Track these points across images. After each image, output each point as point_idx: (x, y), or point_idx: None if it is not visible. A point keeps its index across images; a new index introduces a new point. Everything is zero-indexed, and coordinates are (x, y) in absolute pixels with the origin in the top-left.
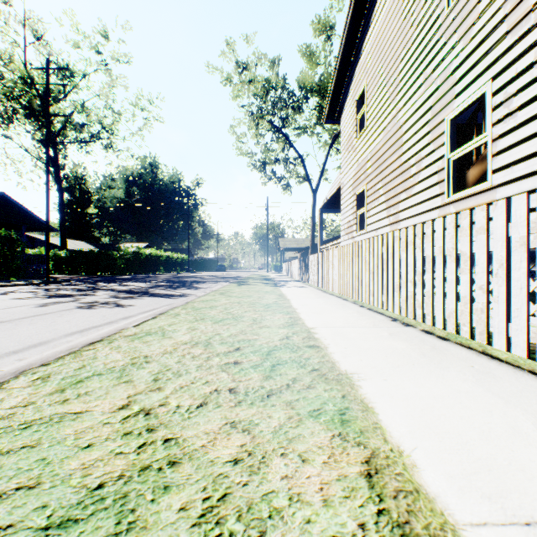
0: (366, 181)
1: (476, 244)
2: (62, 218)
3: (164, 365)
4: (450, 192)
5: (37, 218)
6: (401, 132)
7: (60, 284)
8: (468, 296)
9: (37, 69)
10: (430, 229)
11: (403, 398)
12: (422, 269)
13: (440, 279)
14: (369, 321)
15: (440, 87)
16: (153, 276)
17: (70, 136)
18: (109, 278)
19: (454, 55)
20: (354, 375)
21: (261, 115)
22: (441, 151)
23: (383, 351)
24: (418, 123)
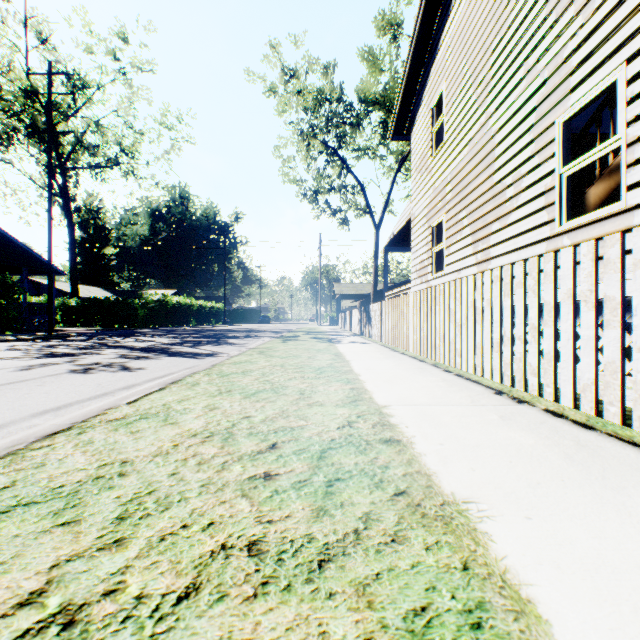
0: (444, 210)
1: (633, 284)
2: (73, 259)
3: (146, 481)
4: (564, 218)
5: (41, 259)
6: (493, 143)
7: (64, 339)
8: (619, 361)
9: (37, 74)
10: (550, 264)
11: (581, 572)
12: (538, 321)
13: (569, 336)
14: (464, 395)
15: (549, 80)
16: (182, 329)
17: (83, 160)
18: (127, 332)
19: (569, 35)
20: (470, 506)
21: (312, 133)
22: (550, 164)
23: (503, 452)
24: (516, 131)
